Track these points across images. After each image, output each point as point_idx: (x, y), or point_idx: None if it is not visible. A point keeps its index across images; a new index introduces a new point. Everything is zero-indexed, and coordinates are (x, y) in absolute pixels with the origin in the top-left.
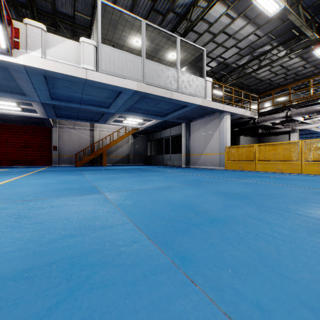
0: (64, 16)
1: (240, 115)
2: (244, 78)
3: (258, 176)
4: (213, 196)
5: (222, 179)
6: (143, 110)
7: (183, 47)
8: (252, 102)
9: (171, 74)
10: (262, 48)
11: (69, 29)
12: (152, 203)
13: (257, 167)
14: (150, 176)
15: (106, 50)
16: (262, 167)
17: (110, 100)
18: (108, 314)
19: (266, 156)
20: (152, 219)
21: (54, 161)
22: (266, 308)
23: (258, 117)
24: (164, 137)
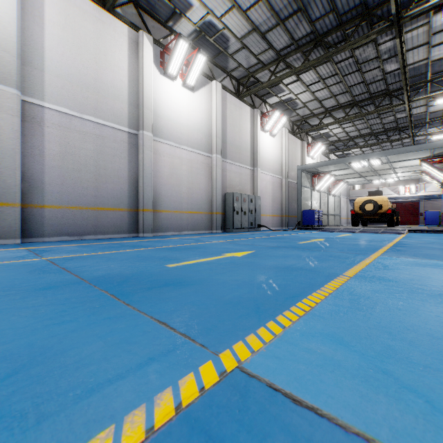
0: None
1: None
2: None
3: None
4: None
5: None
6: None
7: None
8: None
9: None
10: None
11: None
12: None
13: None
14: None
15: None
16: None
17: None
18: None
19: None
20: None
21: (420, 222)
22: None
23: None
24: None
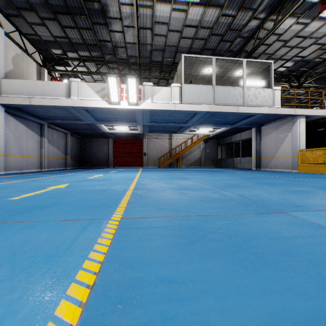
0: (156, 62)
1: (319, 116)
2: None
3: (319, 177)
4: (253, 183)
5: (277, 177)
6: (214, 122)
7: (249, 65)
8: None
9: (238, 92)
10: None
11: (158, 69)
12: (218, 183)
13: None
14: (219, 175)
15: (187, 87)
16: None
17: (188, 118)
18: (206, 191)
19: None
20: (217, 185)
21: (144, 164)
22: (239, 193)
23: None
24: (234, 141)
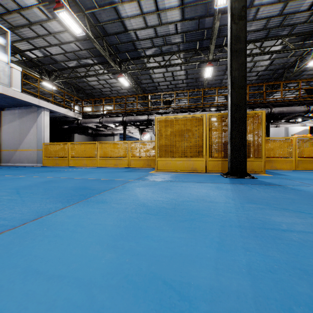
0: None
1: (63, 114)
2: (78, 80)
3: (51, 171)
4: None
5: None
6: None
7: None
8: (76, 104)
9: None
10: (86, 60)
11: None
12: None
13: (70, 162)
14: None
15: None
16: (74, 162)
17: None
18: None
19: (77, 153)
20: None
21: None
22: None
23: (82, 119)
24: None
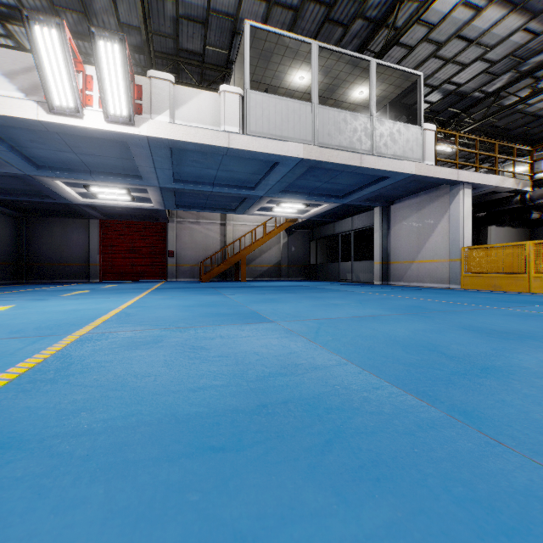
0: (190, 54)
1: (492, 187)
2: (498, 115)
3: (538, 302)
4: (463, 333)
5: (466, 306)
6: (309, 189)
7: (380, 75)
8: (517, 161)
9: (361, 126)
10: (539, 55)
11: (196, 73)
12: (365, 340)
13: (532, 285)
14: (330, 299)
15: (257, 99)
16: None
17: (258, 177)
18: (401, 459)
19: None
20: (380, 361)
21: (170, 273)
22: None
23: (532, 188)
24: (340, 232)
